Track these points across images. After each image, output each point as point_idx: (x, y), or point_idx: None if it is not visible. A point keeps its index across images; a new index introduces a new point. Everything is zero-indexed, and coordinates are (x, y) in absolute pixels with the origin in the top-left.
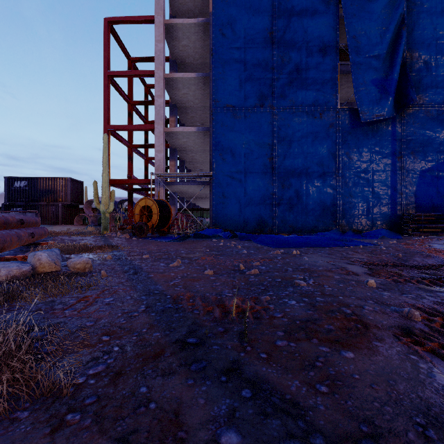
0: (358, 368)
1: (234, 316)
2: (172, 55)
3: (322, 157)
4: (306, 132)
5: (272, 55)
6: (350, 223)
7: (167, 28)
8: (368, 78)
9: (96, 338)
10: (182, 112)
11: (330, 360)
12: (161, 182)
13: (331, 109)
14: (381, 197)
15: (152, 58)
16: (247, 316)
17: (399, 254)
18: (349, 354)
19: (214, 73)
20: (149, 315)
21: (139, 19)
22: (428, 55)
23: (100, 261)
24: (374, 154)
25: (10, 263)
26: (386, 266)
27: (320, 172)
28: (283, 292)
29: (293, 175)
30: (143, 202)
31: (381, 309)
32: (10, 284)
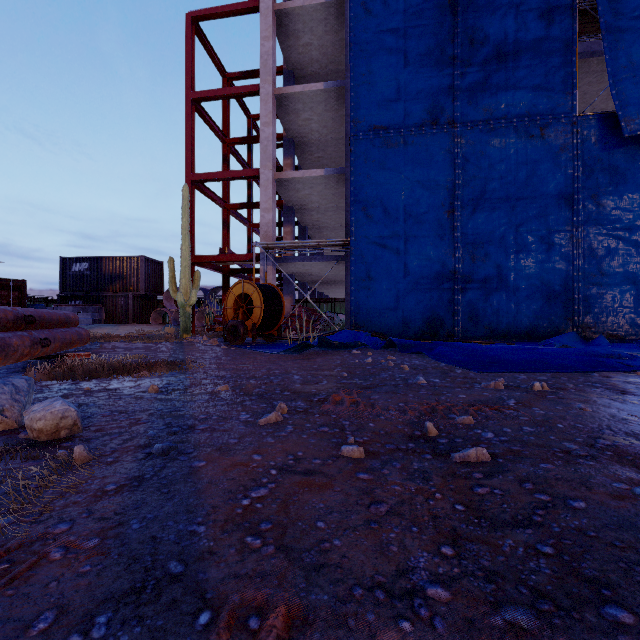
0: None
1: None
2: (287, 63)
3: (546, 206)
4: (516, 163)
5: (453, 34)
6: (600, 322)
7: (279, 18)
8: (637, 55)
9: None
10: (302, 152)
11: None
12: (269, 257)
13: (563, 120)
14: None
15: (257, 72)
16: None
17: None
18: None
19: (353, 75)
20: None
21: (237, 8)
22: None
23: (127, 399)
24: None
25: None
26: None
27: (542, 232)
28: None
29: (491, 239)
30: (239, 289)
31: None
32: None
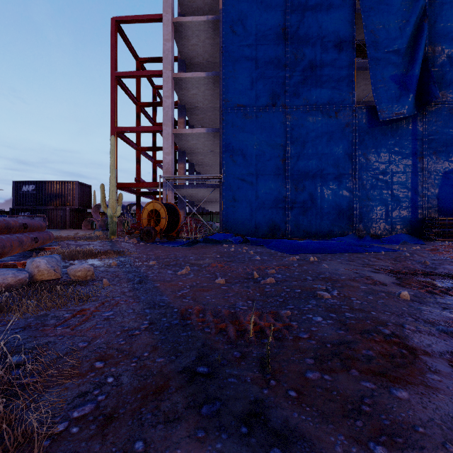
0: (418, 415)
1: (252, 336)
2: (181, 55)
3: (338, 158)
4: (321, 132)
5: (285, 51)
6: (368, 228)
7: (176, 27)
8: (386, 74)
9: (88, 364)
10: (191, 114)
11: (379, 402)
12: (170, 185)
13: (348, 108)
14: (400, 200)
15: (160, 58)
16: (266, 336)
17: (427, 261)
18: (402, 394)
19: (224, 71)
20: (152, 333)
21: (147, 18)
22: (452, 49)
23: (104, 267)
24: (394, 154)
25: (6, 271)
26: (415, 274)
27: (336, 174)
28: (305, 305)
29: (307, 178)
30: (151, 206)
31: (425, 328)
32: (1, 295)
